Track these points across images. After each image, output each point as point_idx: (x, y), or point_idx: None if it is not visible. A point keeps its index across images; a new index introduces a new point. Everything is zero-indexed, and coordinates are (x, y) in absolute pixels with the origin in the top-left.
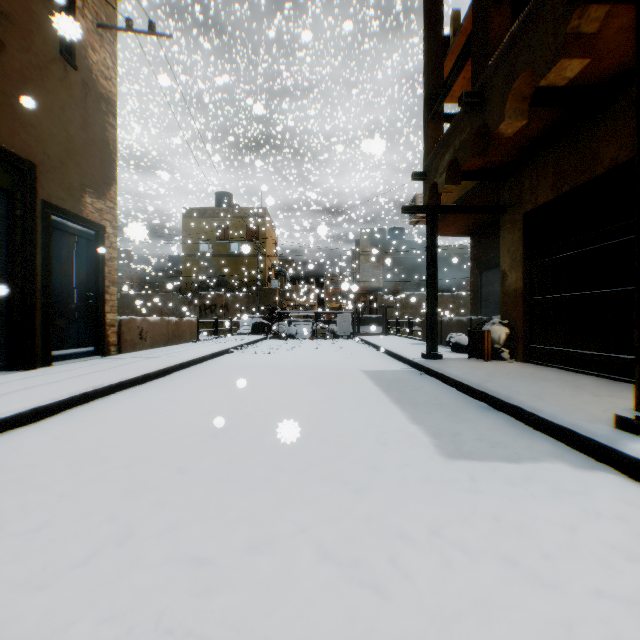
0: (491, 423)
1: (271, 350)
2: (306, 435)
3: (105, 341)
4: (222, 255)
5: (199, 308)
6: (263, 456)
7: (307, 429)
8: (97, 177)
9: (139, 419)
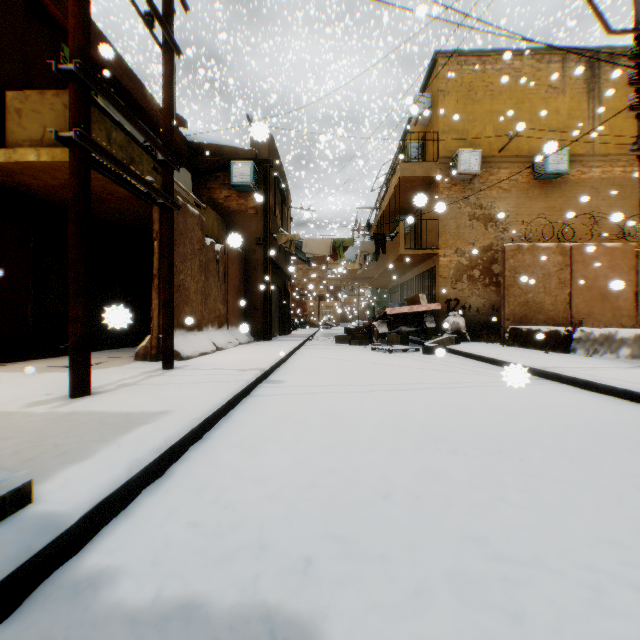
0: None
1: None
2: None
3: None
4: None
5: None
6: None
7: None
8: None
9: None
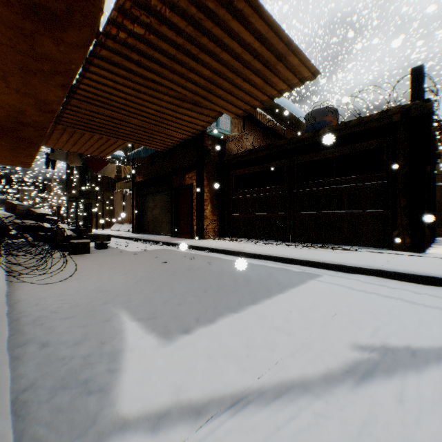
0: None
1: None
2: None
3: None
4: None
5: None
6: None
7: None
8: None
9: None
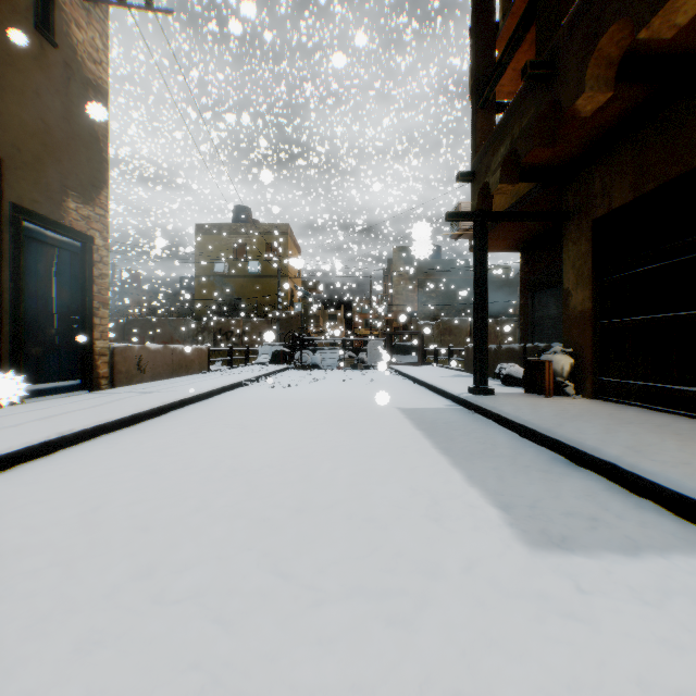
0: (576, 486)
1: (292, 383)
2: (329, 505)
3: (93, 373)
4: (239, 276)
5: (214, 335)
6: (266, 544)
7: (330, 496)
8: (83, 178)
9: (109, 479)
